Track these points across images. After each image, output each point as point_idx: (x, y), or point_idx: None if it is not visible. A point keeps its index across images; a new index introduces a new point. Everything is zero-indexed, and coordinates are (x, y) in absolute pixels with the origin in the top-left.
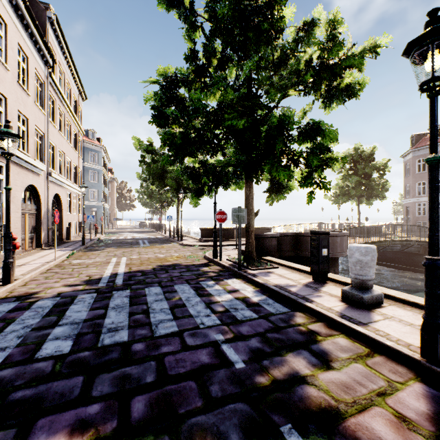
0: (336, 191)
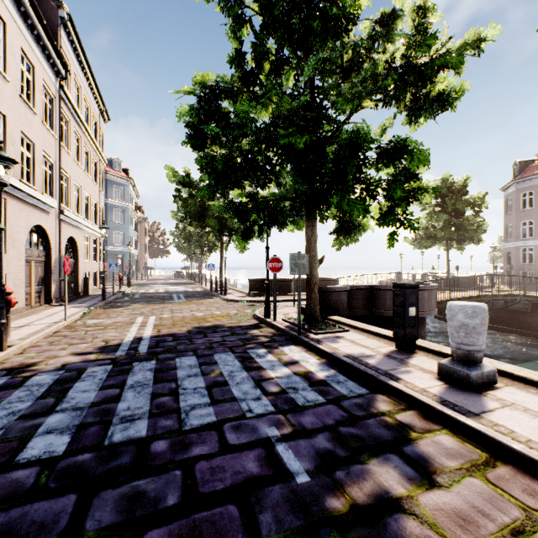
0: (419, 233)
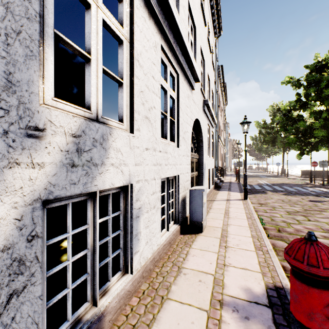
0: None
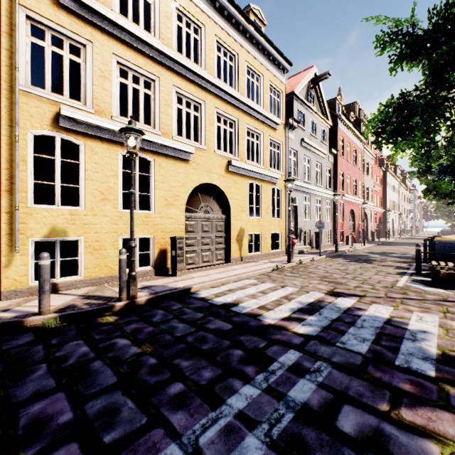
0: None
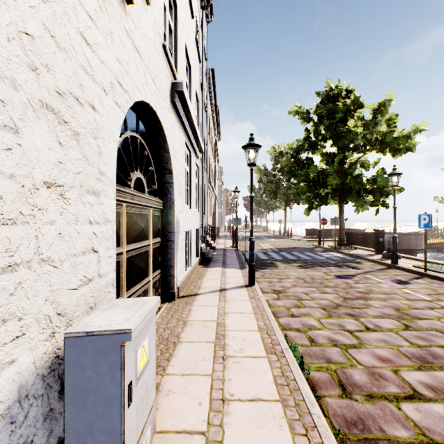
0: None
